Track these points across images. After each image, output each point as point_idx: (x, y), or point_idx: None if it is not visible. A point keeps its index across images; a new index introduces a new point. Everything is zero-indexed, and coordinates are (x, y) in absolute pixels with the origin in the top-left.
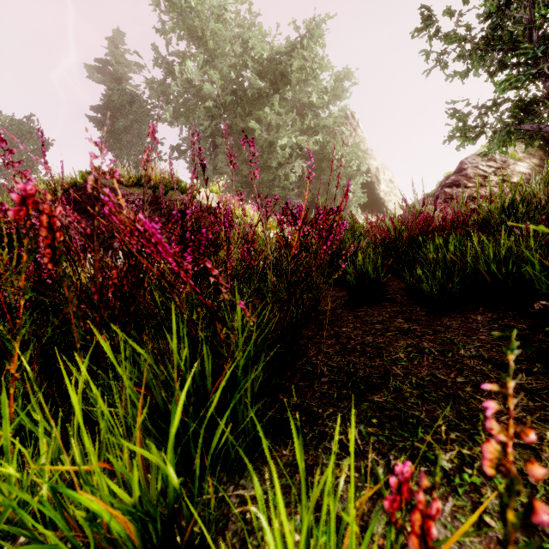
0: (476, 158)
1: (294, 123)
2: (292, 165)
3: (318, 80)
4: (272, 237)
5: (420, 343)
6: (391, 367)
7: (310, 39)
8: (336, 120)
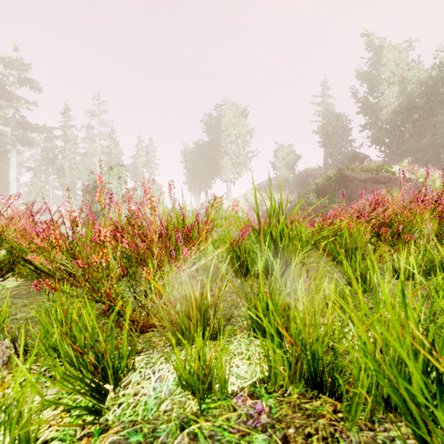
0: None
1: None
2: None
3: None
4: None
5: None
6: None
7: None
8: None
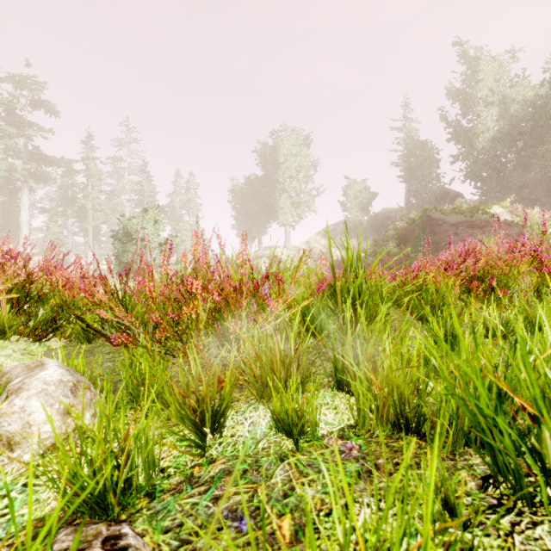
0: None
1: None
2: None
3: None
4: None
5: None
6: None
7: None
8: None
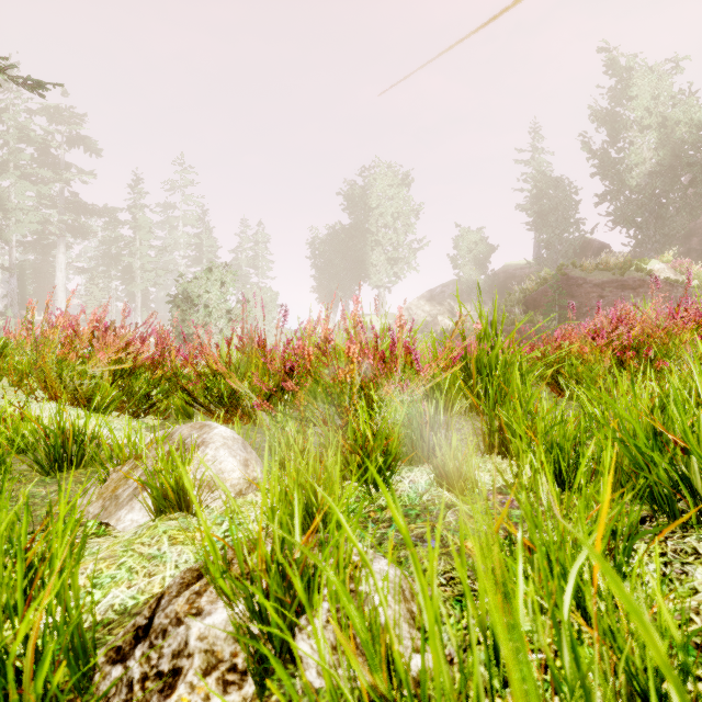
0: None
1: None
2: None
3: None
4: None
5: None
6: None
7: None
8: None
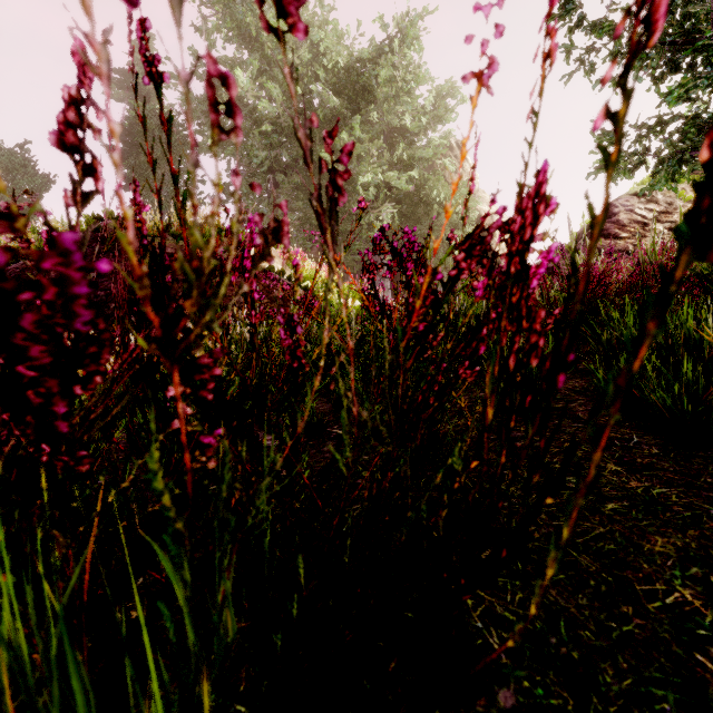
0: (631, 199)
1: (381, 154)
2: (379, 210)
3: (413, 96)
4: (351, 305)
5: (711, 548)
6: (690, 653)
7: (403, 42)
8: (437, 151)
